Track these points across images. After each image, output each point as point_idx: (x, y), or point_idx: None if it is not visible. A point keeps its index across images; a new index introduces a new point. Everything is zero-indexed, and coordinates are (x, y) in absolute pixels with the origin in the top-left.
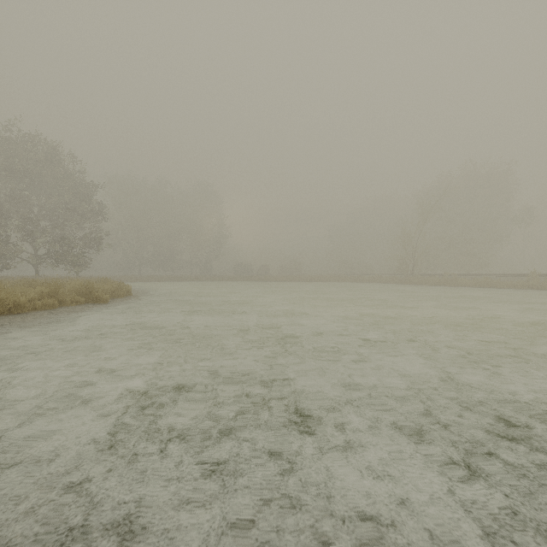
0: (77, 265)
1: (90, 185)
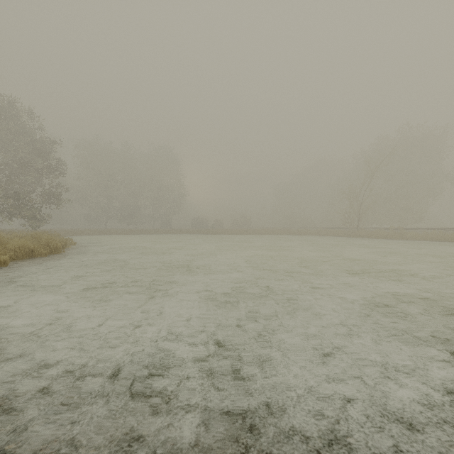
0: (34, 219)
1: (46, 141)
